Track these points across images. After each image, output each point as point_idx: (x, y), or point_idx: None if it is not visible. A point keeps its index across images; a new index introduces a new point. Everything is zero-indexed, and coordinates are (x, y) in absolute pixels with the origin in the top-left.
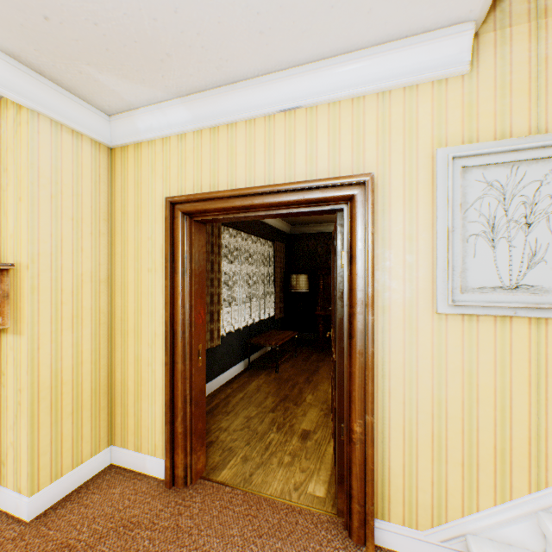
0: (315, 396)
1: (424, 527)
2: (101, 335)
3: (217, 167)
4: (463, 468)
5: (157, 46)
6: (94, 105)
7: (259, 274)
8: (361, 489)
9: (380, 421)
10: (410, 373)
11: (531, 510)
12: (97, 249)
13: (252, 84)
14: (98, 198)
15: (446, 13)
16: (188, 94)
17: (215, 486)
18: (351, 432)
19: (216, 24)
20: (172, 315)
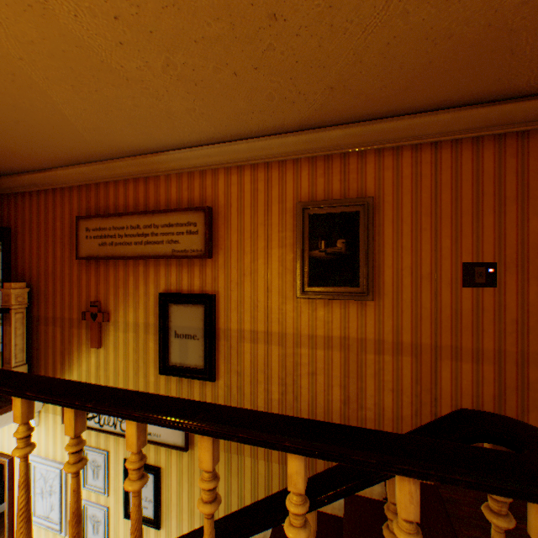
0: None
1: None
2: None
3: None
4: None
5: None
6: None
7: None
8: None
9: None
10: None
11: None
12: None
13: None
14: None
15: None
16: None
17: None
18: None
19: None
20: None
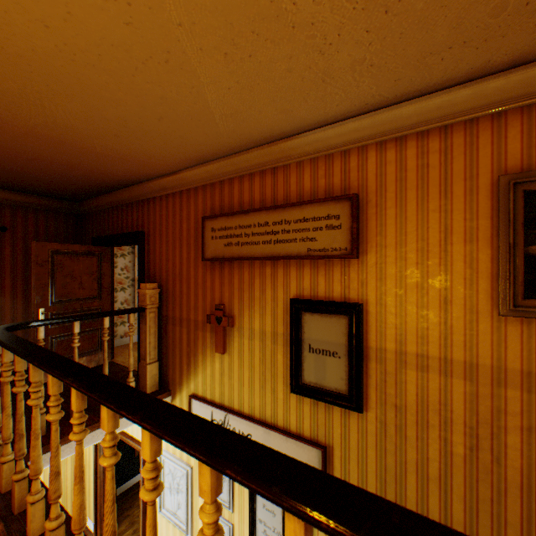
0: None
1: None
2: None
3: None
4: None
5: None
6: None
7: None
8: None
9: None
10: None
11: None
12: None
13: None
14: None
15: None
16: None
17: None
18: None
19: None
20: (97, 467)
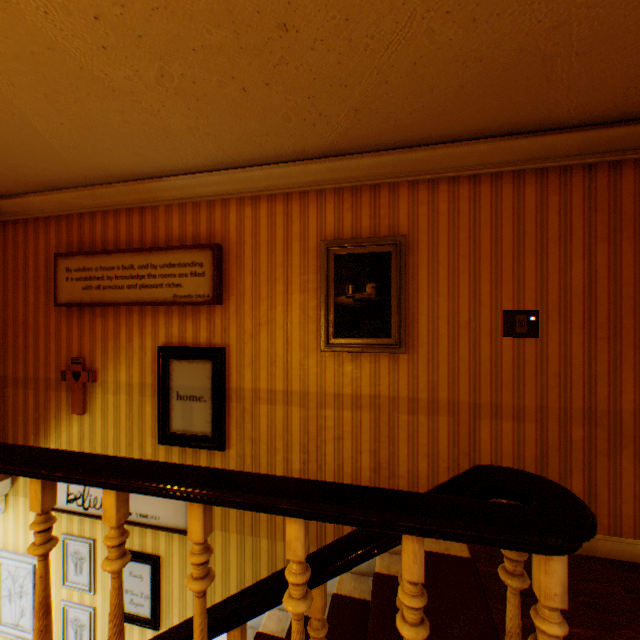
0: None
1: None
2: None
3: None
4: None
5: None
6: None
7: None
8: None
9: None
10: None
11: None
12: None
13: None
14: None
15: None
16: None
17: None
18: None
19: None
20: None
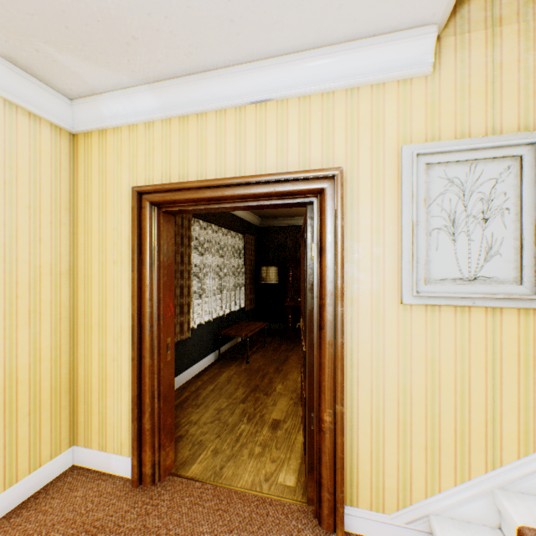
0: (285, 385)
1: (391, 510)
2: (62, 331)
3: (187, 157)
4: (426, 452)
5: (122, 27)
6: (54, 87)
7: (229, 266)
8: (331, 477)
9: (349, 409)
10: (377, 362)
11: (488, 488)
12: (58, 240)
13: (222, 74)
14: (59, 186)
15: (411, 14)
16: (156, 81)
17: (184, 482)
18: (321, 422)
19: (185, 8)
20: (140, 308)
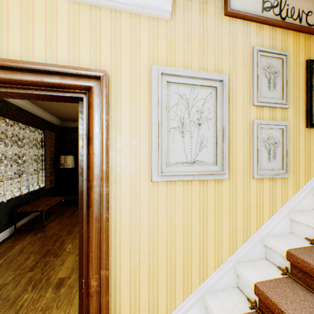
0: (74, 244)
1: None
2: None
3: None
4: (167, 284)
5: None
6: None
7: (29, 155)
8: None
9: (114, 269)
10: (135, 227)
11: (201, 294)
12: None
13: None
14: None
15: None
16: None
17: None
18: (89, 287)
19: None
20: None
